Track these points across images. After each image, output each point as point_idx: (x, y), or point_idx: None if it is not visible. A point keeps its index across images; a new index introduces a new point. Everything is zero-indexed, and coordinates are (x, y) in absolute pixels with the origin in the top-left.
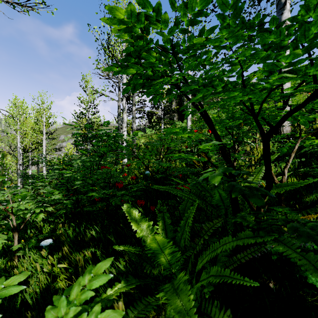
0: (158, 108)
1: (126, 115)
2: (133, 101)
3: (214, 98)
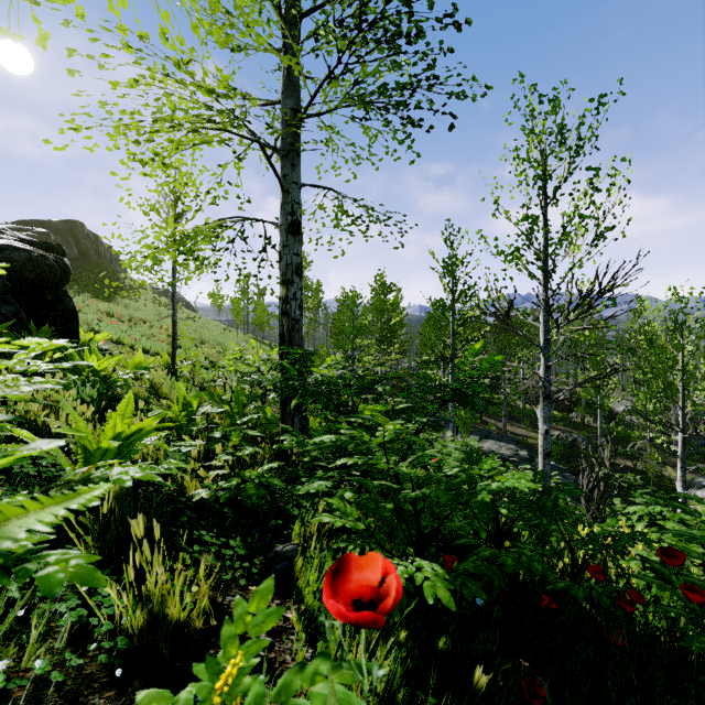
0: None
1: None
2: None
3: None
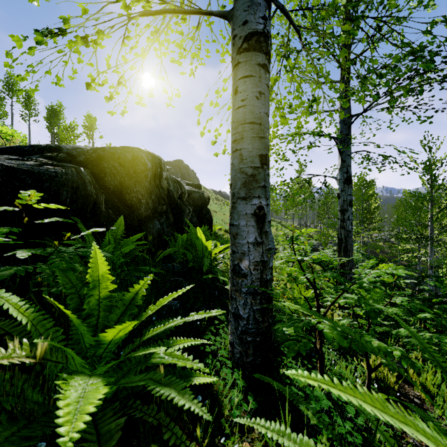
0: None
1: None
2: None
3: None
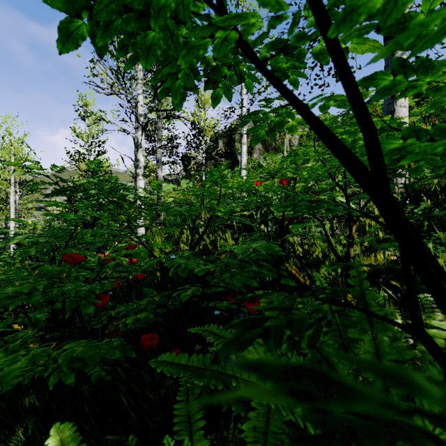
0: (197, 148)
1: (143, 154)
2: (159, 135)
3: (277, 139)
